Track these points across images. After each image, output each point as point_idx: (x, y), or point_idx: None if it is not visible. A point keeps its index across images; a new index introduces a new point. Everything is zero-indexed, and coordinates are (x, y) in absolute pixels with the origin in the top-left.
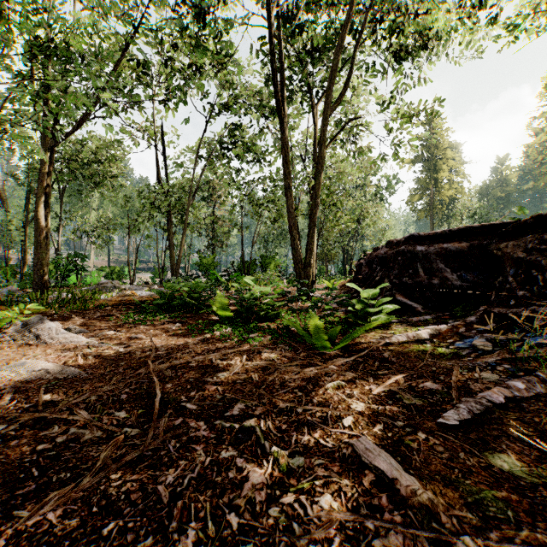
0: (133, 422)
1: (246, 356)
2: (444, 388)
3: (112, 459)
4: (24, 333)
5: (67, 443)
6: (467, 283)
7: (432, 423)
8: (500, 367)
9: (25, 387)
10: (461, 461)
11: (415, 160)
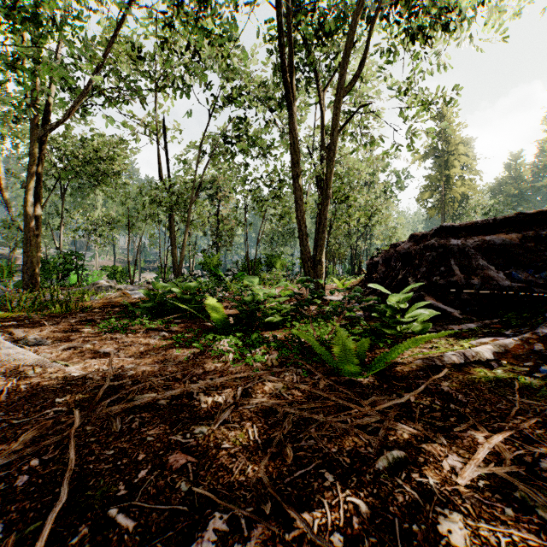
0: None
1: (242, 389)
2: None
3: None
4: None
5: None
6: (518, 283)
7: None
8: None
9: None
10: None
11: (426, 156)
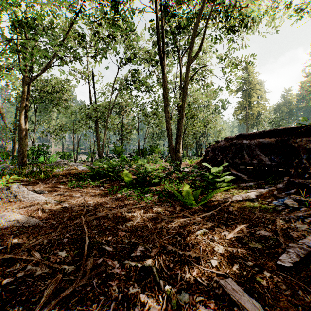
0: (70, 261)
1: (143, 210)
2: (273, 235)
3: (53, 293)
4: (7, 194)
5: (24, 277)
6: (275, 163)
7: (272, 263)
8: (306, 220)
9: (2, 233)
10: (300, 297)
11: (238, 90)
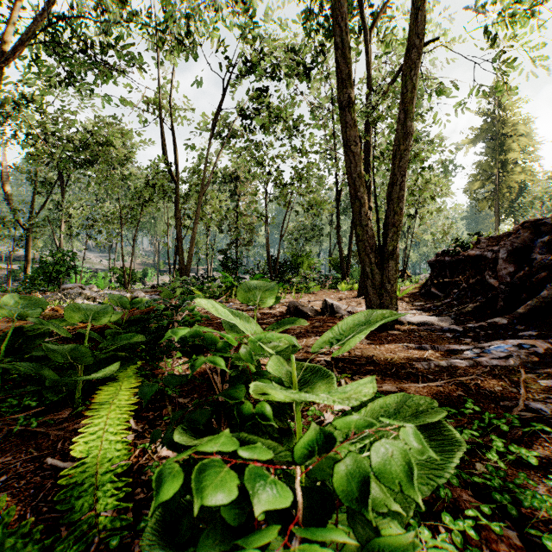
0: None
1: None
2: None
3: None
4: None
5: None
6: None
7: None
8: None
9: None
10: None
11: (477, 139)
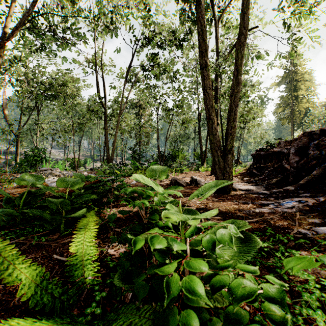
0: None
1: None
2: None
3: None
4: None
5: None
6: None
7: None
8: None
9: None
10: None
11: (280, 83)
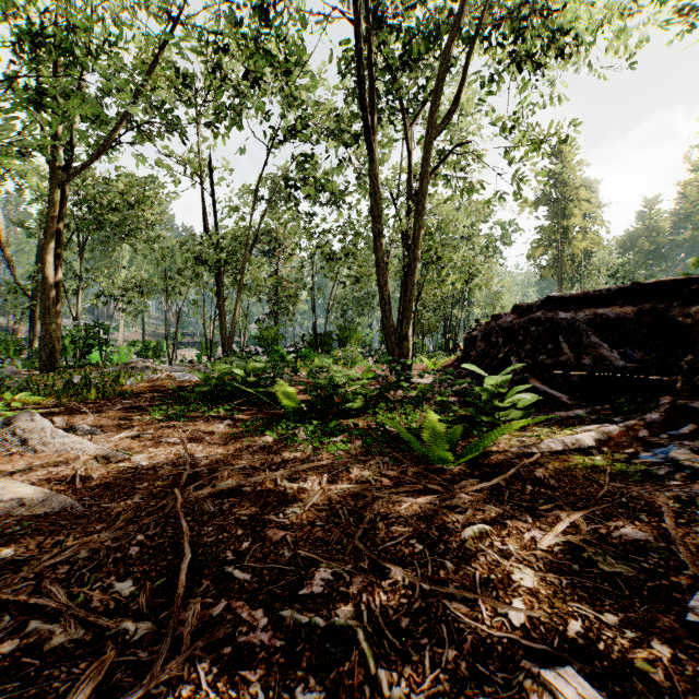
0: (142, 607)
1: (328, 476)
2: (657, 539)
3: None
4: (6, 436)
5: (19, 655)
6: (634, 363)
7: (670, 619)
8: None
9: None
10: None
11: (538, 202)
